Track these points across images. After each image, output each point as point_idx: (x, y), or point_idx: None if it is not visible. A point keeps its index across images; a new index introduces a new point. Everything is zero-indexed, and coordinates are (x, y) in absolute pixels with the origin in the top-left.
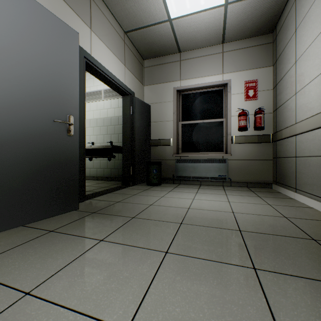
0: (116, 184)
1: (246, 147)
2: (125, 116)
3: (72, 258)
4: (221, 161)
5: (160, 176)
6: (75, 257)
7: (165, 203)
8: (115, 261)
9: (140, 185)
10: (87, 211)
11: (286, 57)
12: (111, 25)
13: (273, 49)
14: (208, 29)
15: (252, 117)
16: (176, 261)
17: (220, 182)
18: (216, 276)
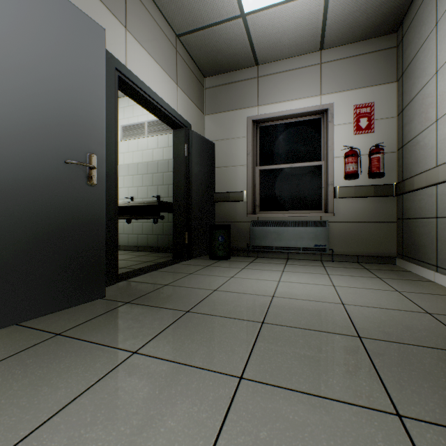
0: (165, 257)
1: (355, 203)
2: (177, 159)
3: (82, 387)
4: (319, 224)
5: (229, 246)
6: (87, 385)
7: (237, 287)
8: (154, 394)
9: (200, 259)
10: (117, 301)
11: (420, 67)
12: (157, 25)
13: (398, 56)
14: (300, 29)
15: (364, 159)
16: (258, 396)
17: (318, 255)
18: (332, 432)
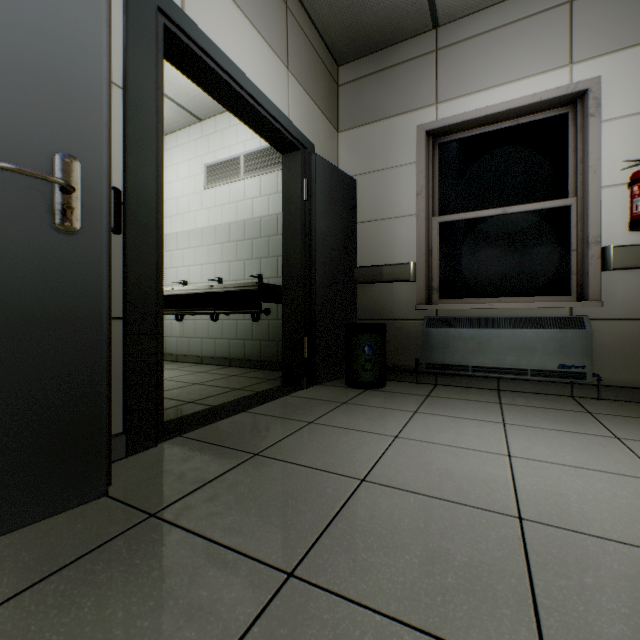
0: (269, 380)
1: None
2: (289, 206)
3: None
4: (568, 322)
5: (382, 364)
6: None
7: (414, 473)
8: None
9: (329, 387)
10: (132, 506)
11: None
12: None
13: None
14: None
15: None
16: None
17: (564, 385)
18: None
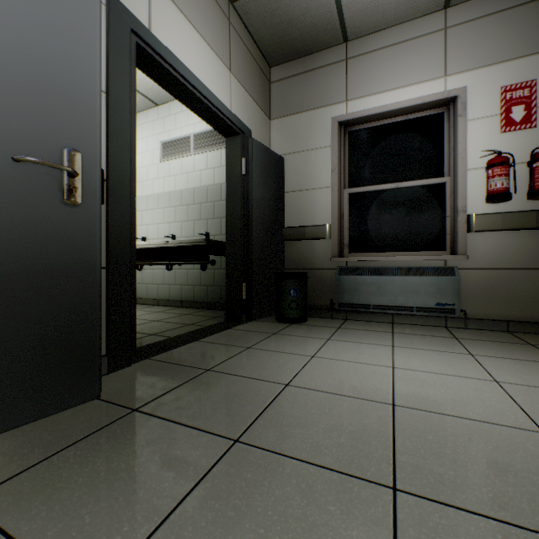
0: (215, 317)
1: (503, 240)
2: (231, 179)
3: None
4: (443, 271)
5: (305, 304)
6: None
7: (324, 380)
8: None
9: (263, 322)
10: (119, 405)
11: None
12: None
13: None
14: None
15: (519, 170)
16: None
17: (440, 318)
18: None
